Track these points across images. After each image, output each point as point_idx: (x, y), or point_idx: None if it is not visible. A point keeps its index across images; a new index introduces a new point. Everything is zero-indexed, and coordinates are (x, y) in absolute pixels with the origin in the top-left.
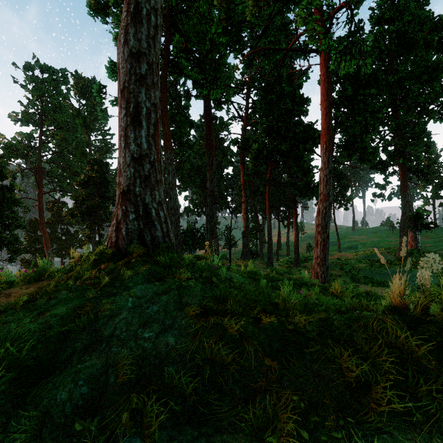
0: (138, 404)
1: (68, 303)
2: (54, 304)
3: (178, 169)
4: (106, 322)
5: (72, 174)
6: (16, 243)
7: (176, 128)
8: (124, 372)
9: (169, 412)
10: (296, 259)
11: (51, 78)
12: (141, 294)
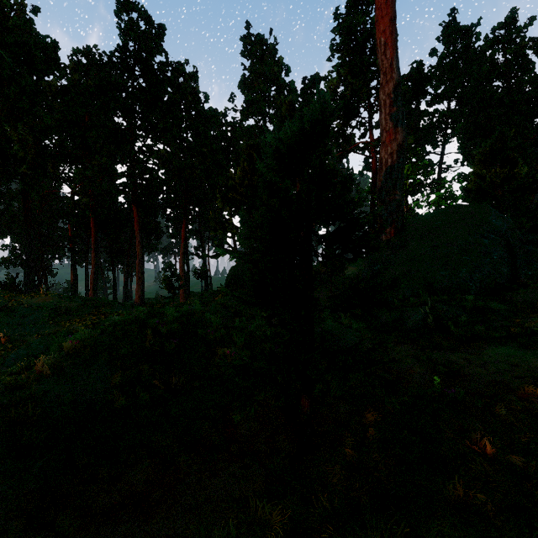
0: None
1: None
2: None
3: None
4: None
5: None
6: None
7: None
8: None
9: None
10: None
11: None
12: None
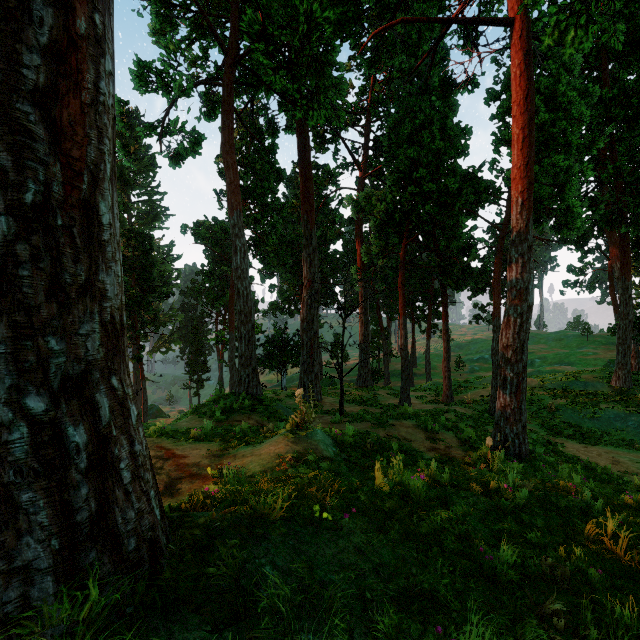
0: None
1: None
2: None
3: (260, 245)
4: None
5: None
6: None
7: (257, 181)
8: None
9: None
10: (446, 389)
11: None
12: None
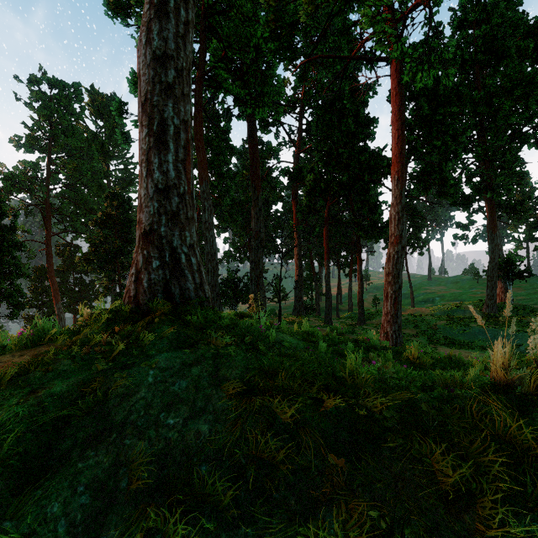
0: (157, 521)
1: (70, 377)
2: (51, 379)
3: (217, 206)
4: (118, 404)
5: (87, 212)
6: (18, 296)
7: (214, 155)
8: (140, 473)
9: (199, 531)
10: (360, 316)
11: (61, 94)
12: (165, 365)
